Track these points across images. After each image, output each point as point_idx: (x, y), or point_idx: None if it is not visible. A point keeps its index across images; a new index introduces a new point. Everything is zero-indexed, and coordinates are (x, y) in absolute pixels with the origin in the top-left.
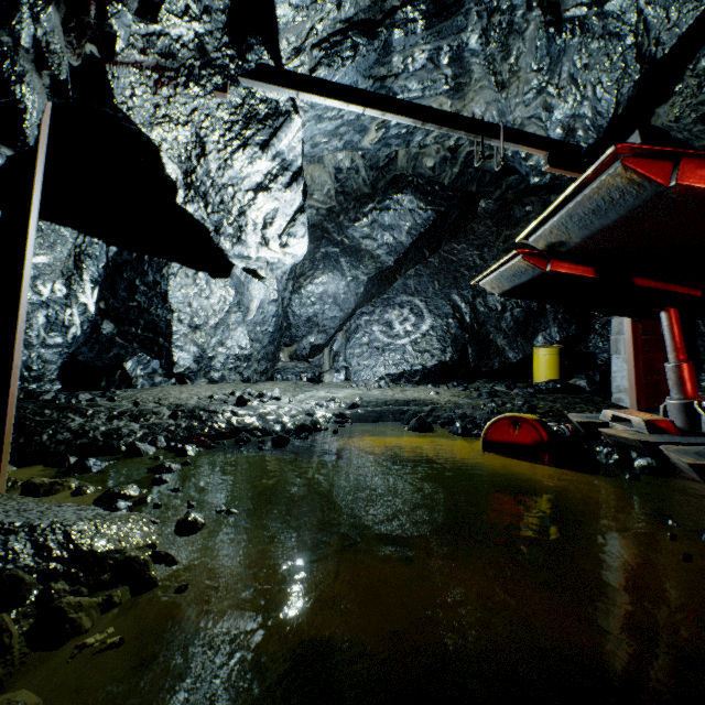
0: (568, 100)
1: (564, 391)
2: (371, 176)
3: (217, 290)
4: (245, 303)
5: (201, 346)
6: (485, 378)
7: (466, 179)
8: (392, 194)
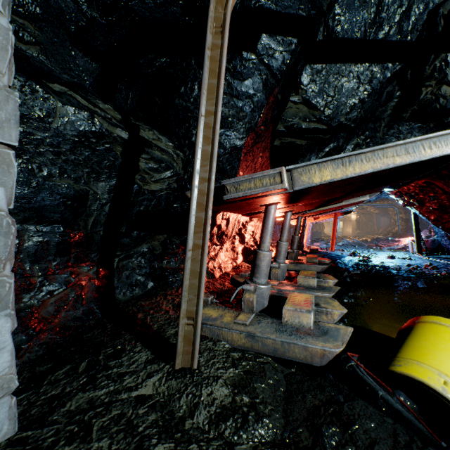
0: None
1: None
2: None
3: None
4: None
5: None
6: None
7: None
8: None
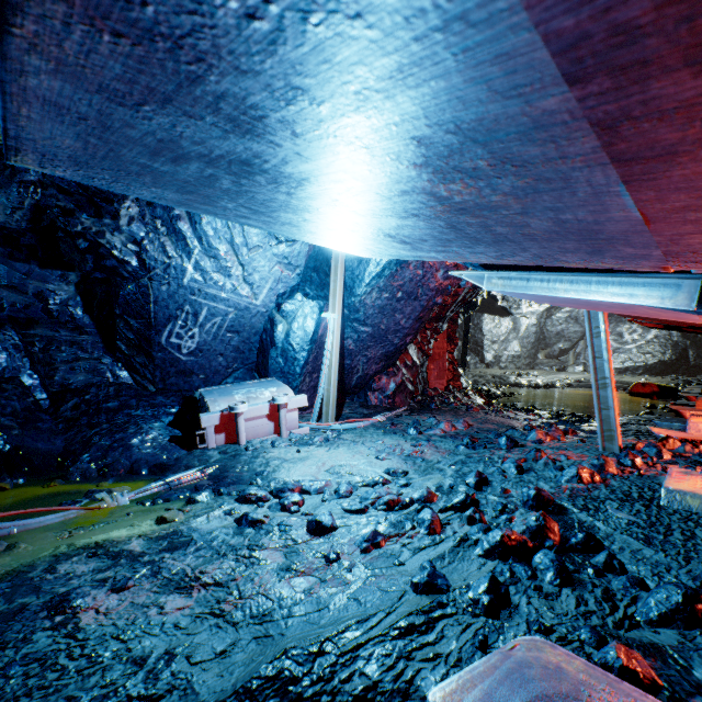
0: None
1: None
2: None
3: (503, 323)
4: (517, 328)
5: (495, 351)
6: None
7: None
8: None
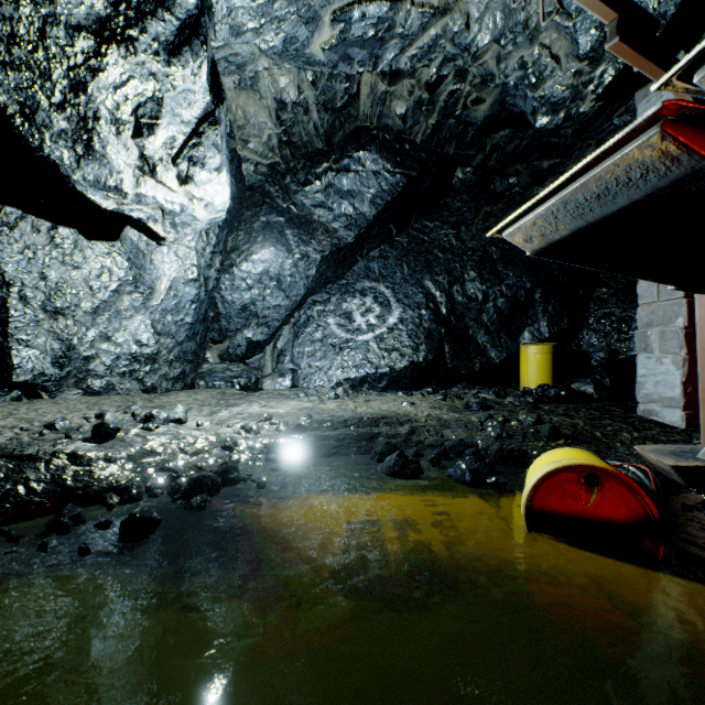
0: None
1: (569, 399)
2: (326, 122)
3: (96, 257)
4: (146, 281)
5: (65, 340)
6: (463, 382)
7: (443, 135)
8: (352, 151)
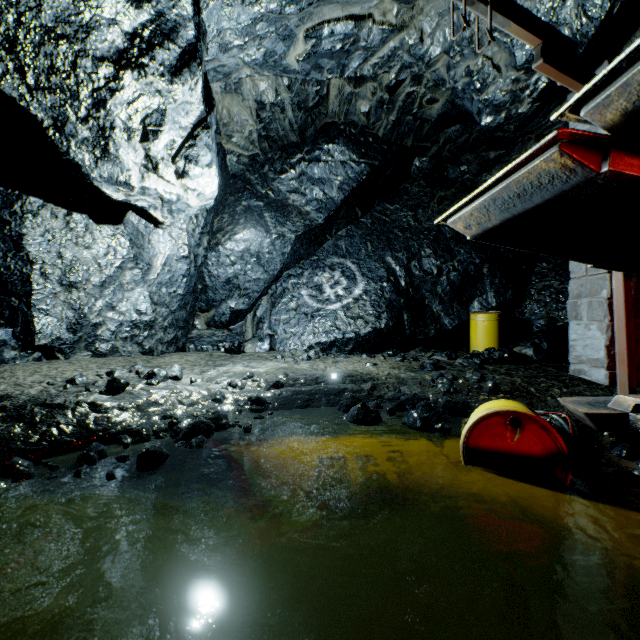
0: (546, 0)
1: (511, 361)
2: (299, 119)
3: (103, 239)
4: (145, 258)
5: (78, 310)
6: (420, 346)
7: (402, 130)
8: (322, 143)
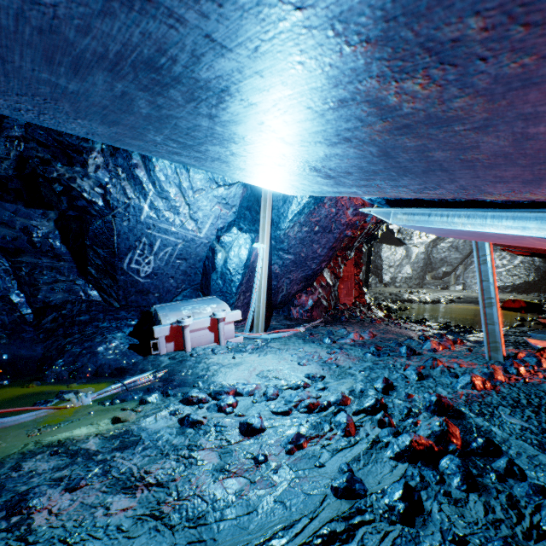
0: None
1: None
2: None
3: (398, 251)
4: (409, 255)
5: (392, 273)
6: None
7: None
8: None
